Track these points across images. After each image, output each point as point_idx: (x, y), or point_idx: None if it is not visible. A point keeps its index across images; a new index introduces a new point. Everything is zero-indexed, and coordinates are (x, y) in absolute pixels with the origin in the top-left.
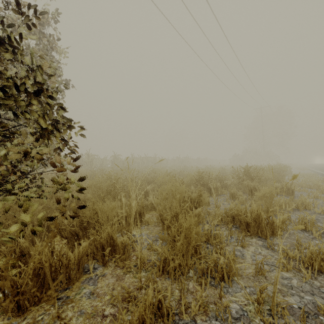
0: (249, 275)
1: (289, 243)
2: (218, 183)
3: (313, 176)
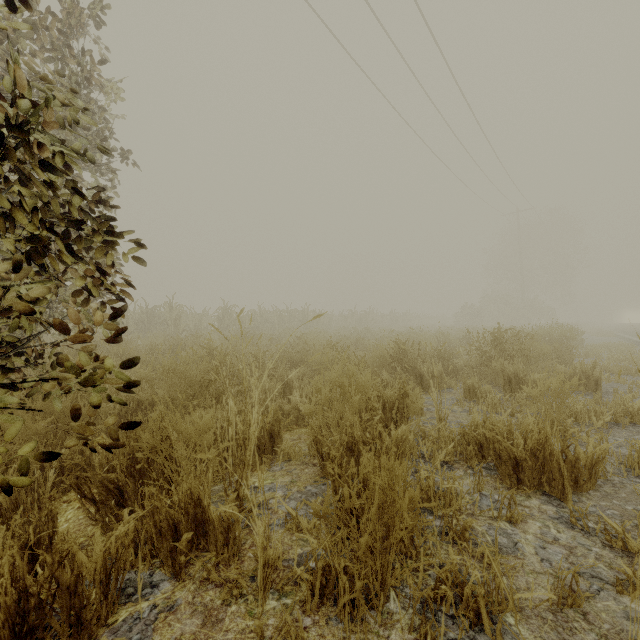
0: (541, 607)
1: (620, 512)
2: (439, 364)
3: (628, 350)
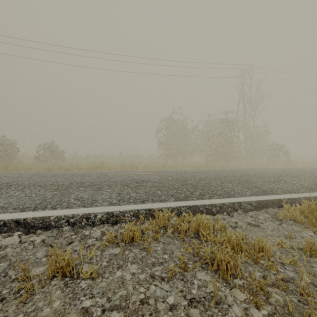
0: None
1: None
2: None
3: None
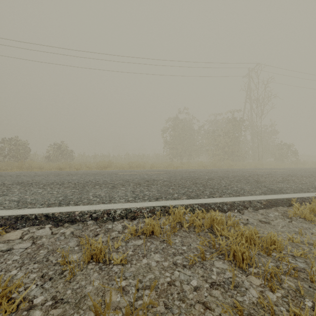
0: None
1: None
2: None
3: None
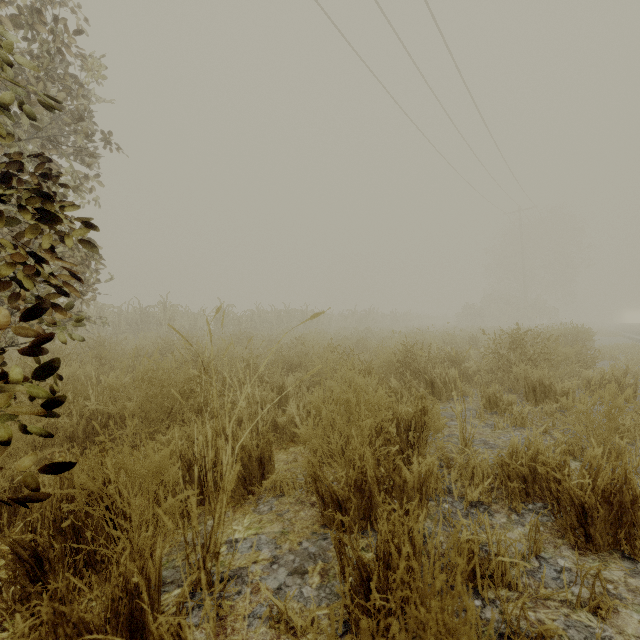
0: None
1: None
2: (453, 369)
3: None
